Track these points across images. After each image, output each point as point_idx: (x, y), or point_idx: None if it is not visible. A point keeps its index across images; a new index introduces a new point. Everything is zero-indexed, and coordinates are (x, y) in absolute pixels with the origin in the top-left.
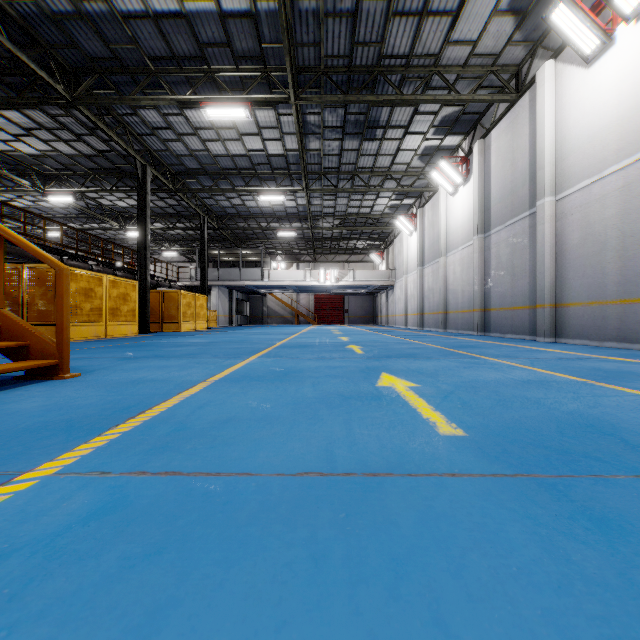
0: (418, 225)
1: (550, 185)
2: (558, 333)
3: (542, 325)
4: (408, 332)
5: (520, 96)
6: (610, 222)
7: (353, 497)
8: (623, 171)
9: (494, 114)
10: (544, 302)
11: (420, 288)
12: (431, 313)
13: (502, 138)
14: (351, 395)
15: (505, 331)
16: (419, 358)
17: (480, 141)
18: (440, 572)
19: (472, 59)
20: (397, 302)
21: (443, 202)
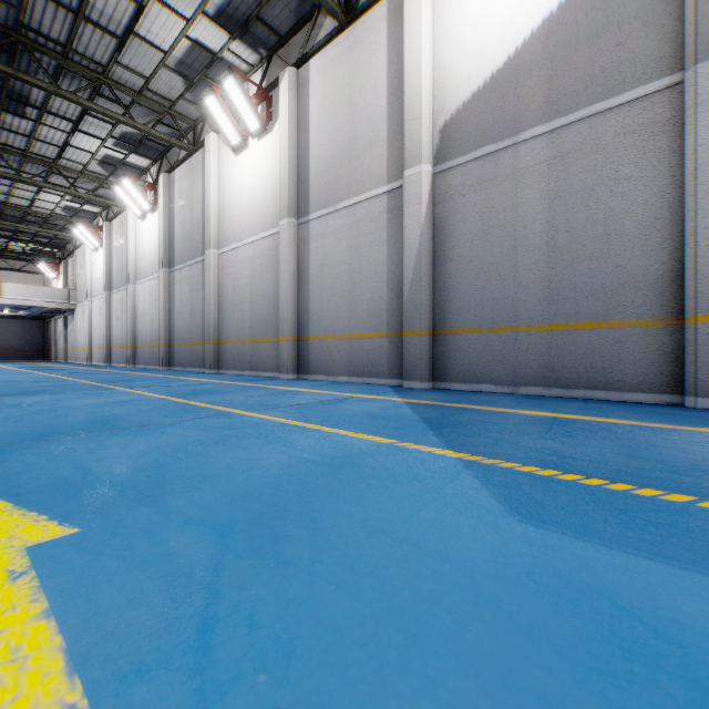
0: (105, 241)
1: (214, 239)
2: (220, 365)
3: (209, 359)
4: (82, 369)
5: (196, 150)
6: (247, 280)
7: None
8: (253, 245)
9: (178, 154)
10: (210, 339)
11: (107, 317)
12: (120, 346)
13: (184, 181)
14: None
15: (186, 365)
16: (40, 394)
17: (165, 175)
18: None
19: (148, 92)
20: (79, 332)
21: (132, 223)
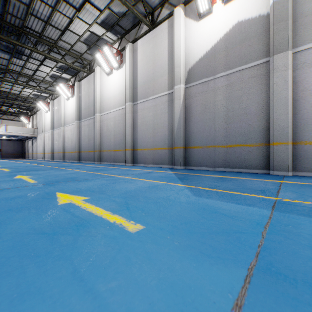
0: (51, 108)
1: (99, 109)
2: (101, 160)
3: (96, 158)
4: (43, 162)
5: (91, 73)
6: (112, 126)
7: (1, 190)
8: (115, 112)
9: (83, 74)
10: (97, 150)
11: (52, 140)
12: (57, 152)
13: (85, 85)
14: (2, 181)
15: (86, 160)
16: (39, 170)
17: (78, 82)
18: (18, 191)
19: (72, 50)
20: (39, 146)
21: (63, 101)
